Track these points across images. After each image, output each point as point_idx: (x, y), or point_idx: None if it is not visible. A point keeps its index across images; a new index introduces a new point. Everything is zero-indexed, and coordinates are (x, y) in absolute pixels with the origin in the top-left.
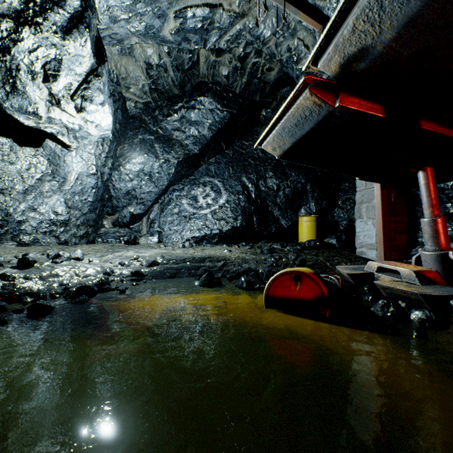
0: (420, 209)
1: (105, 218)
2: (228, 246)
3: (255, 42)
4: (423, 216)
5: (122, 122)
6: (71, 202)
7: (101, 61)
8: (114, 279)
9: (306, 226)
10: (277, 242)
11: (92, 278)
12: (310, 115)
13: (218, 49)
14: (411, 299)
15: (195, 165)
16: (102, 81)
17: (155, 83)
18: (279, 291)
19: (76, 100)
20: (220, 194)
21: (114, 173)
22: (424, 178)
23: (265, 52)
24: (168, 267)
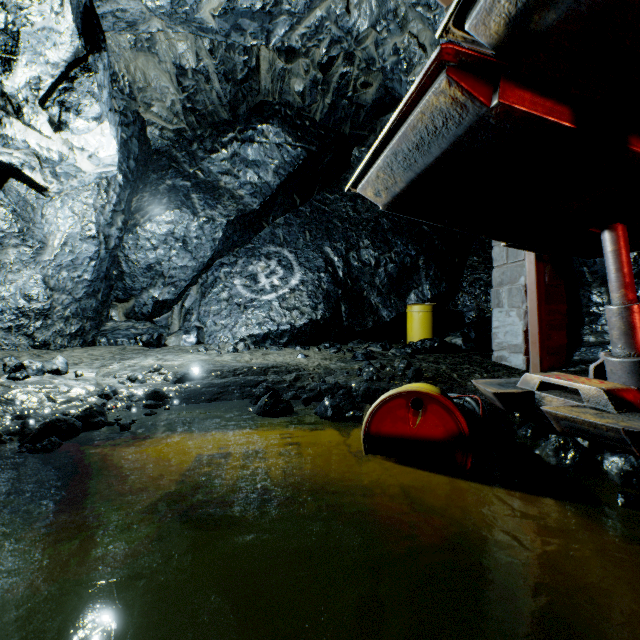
0: (586, 293)
1: (114, 306)
2: (304, 349)
3: (344, 39)
4: (591, 303)
5: (140, 159)
6: (55, 280)
7: (94, 47)
8: (115, 406)
9: (418, 318)
10: (377, 342)
11: (77, 404)
12: (443, 126)
13: (288, 49)
14: (606, 438)
15: (254, 227)
16: (97, 79)
17: (191, 100)
18: (387, 425)
19: (49, 108)
20: (292, 271)
21: (127, 237)
22: (612, 242)
23: (359, 56)
24: (207, 384)
